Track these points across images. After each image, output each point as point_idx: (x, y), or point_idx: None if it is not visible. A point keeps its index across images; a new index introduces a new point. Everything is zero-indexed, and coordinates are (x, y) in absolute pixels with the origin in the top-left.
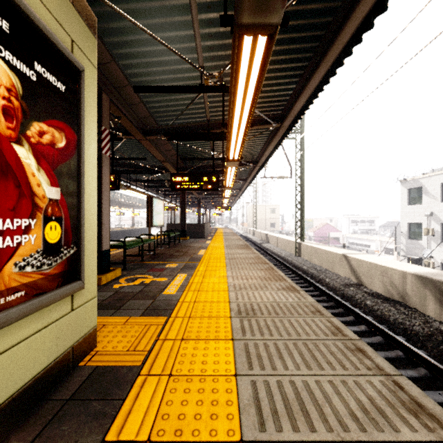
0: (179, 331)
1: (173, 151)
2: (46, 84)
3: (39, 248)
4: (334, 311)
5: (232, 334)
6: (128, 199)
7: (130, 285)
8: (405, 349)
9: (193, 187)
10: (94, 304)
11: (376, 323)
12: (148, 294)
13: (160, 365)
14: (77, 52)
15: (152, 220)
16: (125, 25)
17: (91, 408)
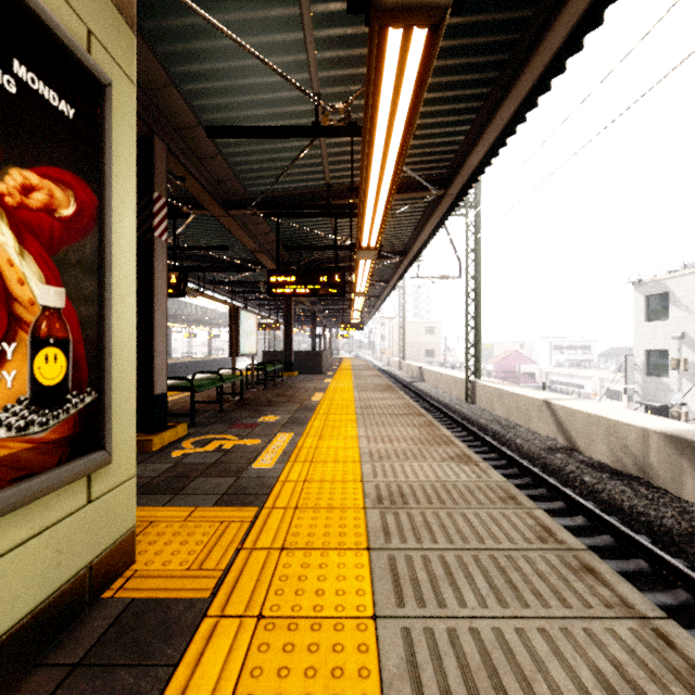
0: (278, 534)
1: (272, 235)
2: (36, 102)
3: (22, 395)
4: (532, 492)
5: (368, 539)
6: (202, 312)
7: (200, 452)
8: (651, 558)
9: (303, 293)
10: (131, 490)
11: (601, 513)
12: (228, 467)
13: (242, 598)
14: (98, 52)
15: (238, 345)
16: (190, 24)
17: (115, 683)
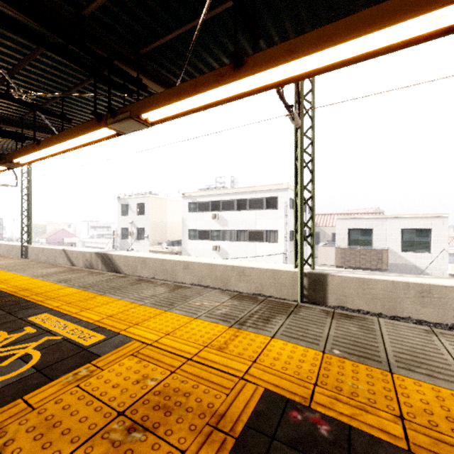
0: None
1: None
2: None
3: None
4: None
5: None
6: None
7: None
8: None
9: None
10: None
11: None
12: None
13: None
14: None
15: None
16: None
17: None
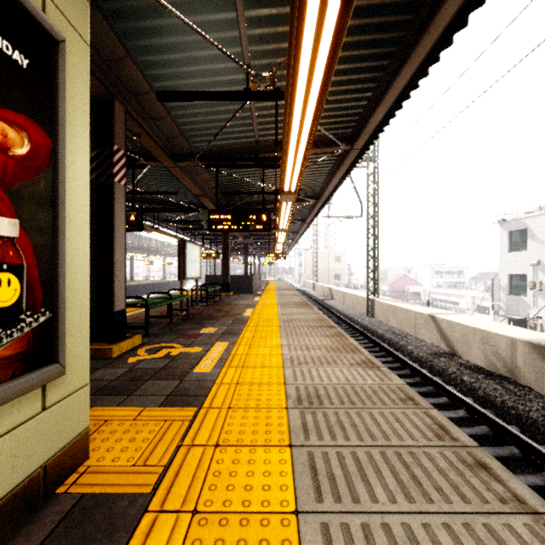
0: (213, 432)
1: (212, 182)
2: None
3: None
4: (421, 389)
5: (290, 437)
6: (158, 244)
7: (151, 358)
8: (521, 445)
9: (237, 228)
10: (85, 396)
11: (479, 407)
12: (174, 372)
13: (180, 493)
14: (53, 13)
15: (185, 271)
16: (142, 5)
17: None
